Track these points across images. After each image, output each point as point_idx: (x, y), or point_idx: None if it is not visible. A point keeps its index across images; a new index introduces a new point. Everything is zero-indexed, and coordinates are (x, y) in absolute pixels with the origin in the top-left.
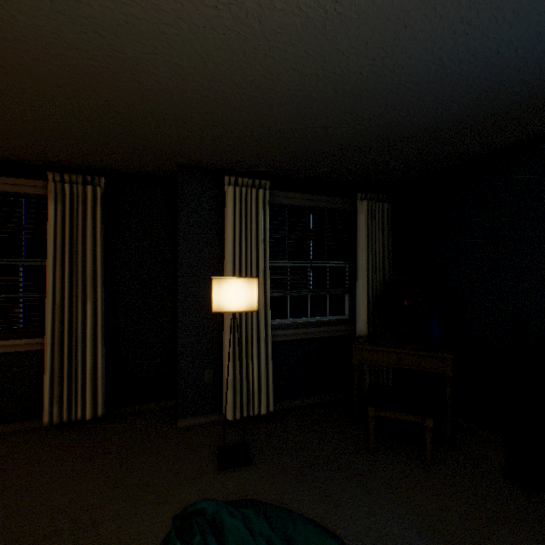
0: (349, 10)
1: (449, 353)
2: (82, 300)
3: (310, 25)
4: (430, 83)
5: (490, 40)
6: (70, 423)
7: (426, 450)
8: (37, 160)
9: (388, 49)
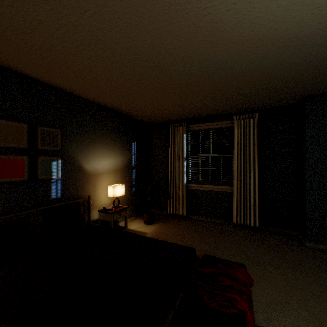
0: None
1: None
2: (248, 171)
3: None
4: None
5: None
6: (240, 226)
7: None
8: (229, 112)
9: None
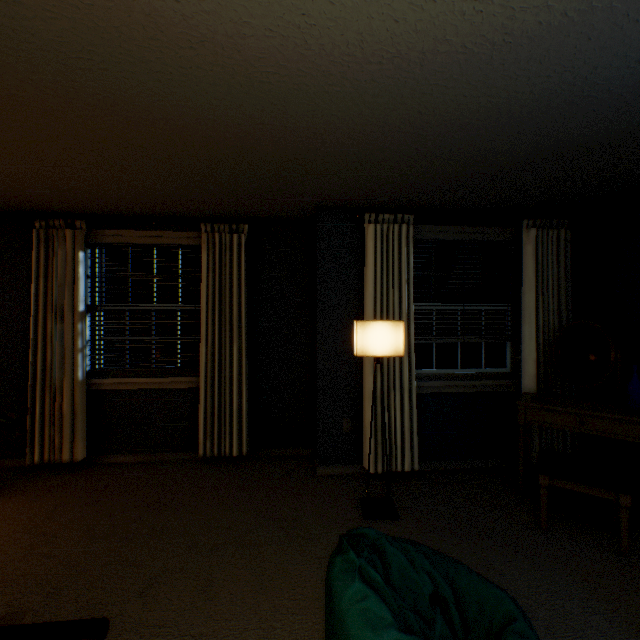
0: (519, 38)
1: None
2: (229, 342)
3: (474, 59)
4: (624, 88)
5: None
6: (218, 459)
7: (620, 534)
8: (192, 214)
9: (567, 64)
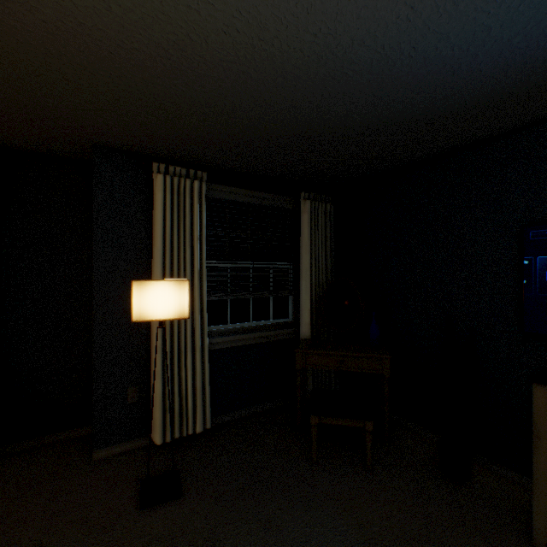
0: None
1: (387, 354)
2: None
3: None
4: (372, 75)
5: (431, 32)
6: None
7: (367, 454)
8: None
9: (331, 25)
